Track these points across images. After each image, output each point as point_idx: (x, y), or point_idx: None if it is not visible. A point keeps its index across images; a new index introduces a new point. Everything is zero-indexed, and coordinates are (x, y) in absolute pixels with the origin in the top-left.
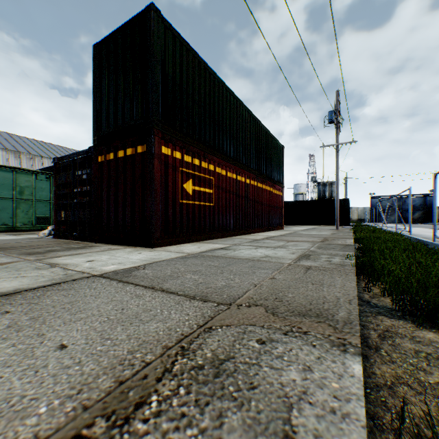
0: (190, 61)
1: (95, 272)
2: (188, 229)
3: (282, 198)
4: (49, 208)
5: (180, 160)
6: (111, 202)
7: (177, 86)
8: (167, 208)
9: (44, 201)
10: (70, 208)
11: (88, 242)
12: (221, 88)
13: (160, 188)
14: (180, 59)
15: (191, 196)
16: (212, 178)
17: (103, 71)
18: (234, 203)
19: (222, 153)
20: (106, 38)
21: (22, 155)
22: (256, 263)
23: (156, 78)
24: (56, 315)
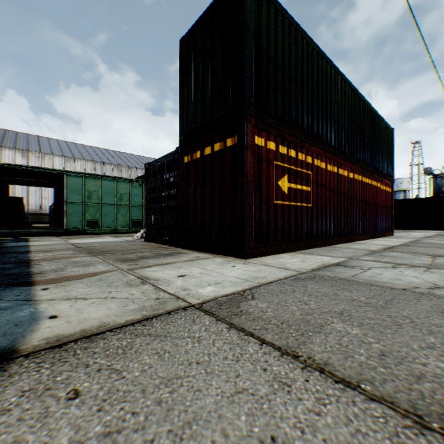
0: (285, 30)
1: (191, 299)
2: (283, 236)
3: (390, 196)
4: (141, 213)
5: (274, 152)
6: (197, 204)
7: (271, 61)
8: (260, 211)
9: (137, 206)
10: (158, 212)
11: (174, 247)
12: (320, 61)
13: (253, 187)
14: (274, 28)
15: (286, 195)
16: (310, 173)
17: (190, 64)
18: (335, 203)
19: (322, 141)
20: (192, 27)
21: (122, 168)
22: (438, 303)
23: (249, 53)
24: (146, 432)
